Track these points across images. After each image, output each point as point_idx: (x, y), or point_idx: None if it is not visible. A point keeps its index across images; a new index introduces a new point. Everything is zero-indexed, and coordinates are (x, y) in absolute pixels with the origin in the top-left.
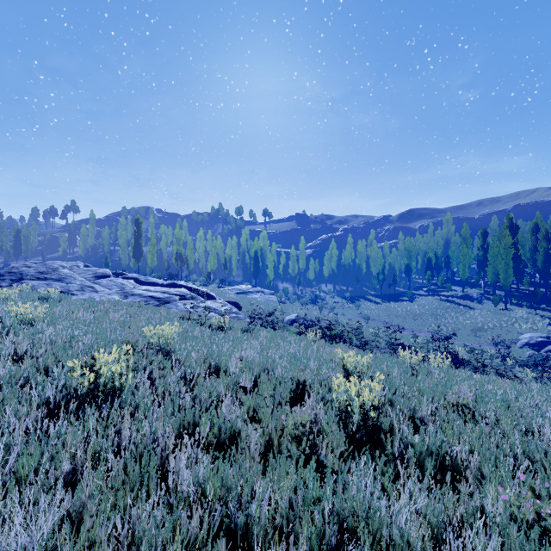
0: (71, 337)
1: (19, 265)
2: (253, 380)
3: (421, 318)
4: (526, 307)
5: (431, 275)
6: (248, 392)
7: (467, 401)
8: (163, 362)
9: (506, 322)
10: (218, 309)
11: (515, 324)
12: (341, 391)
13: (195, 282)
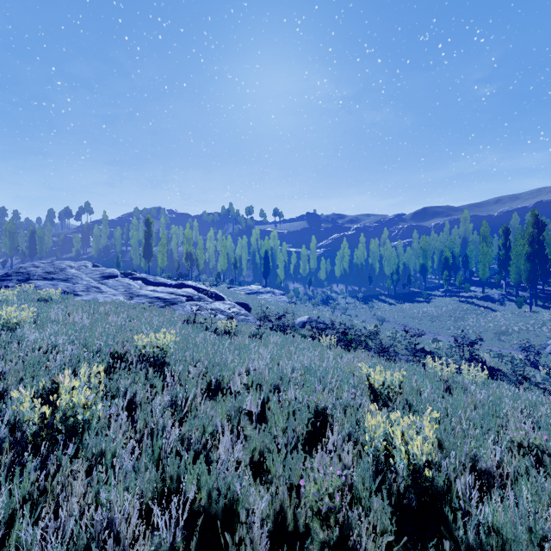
0: (54, 346)
1: (27, 265)
2: (261, 404)
3: (439, 320)
4: None
5: (449, 275)
6: (254, 420)
7: (541, 441)
8: (152, 379)
9: (533, 325)
10: (226, 311)
11: (543, 327)
12: (379, 435)
13: (204, 282)
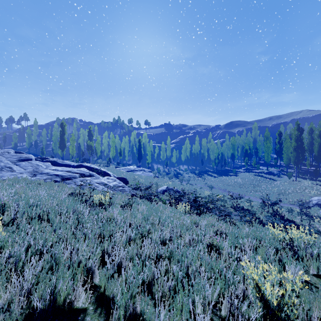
0: None
1: None
2: None
3: (244, 186)
4: (309, 179)
5: (247, 160)
6: None
7: None
8: None
9: (299, 189)
10: (108, 184)
11: (305, 190)
12: None
13: (99, 164)
